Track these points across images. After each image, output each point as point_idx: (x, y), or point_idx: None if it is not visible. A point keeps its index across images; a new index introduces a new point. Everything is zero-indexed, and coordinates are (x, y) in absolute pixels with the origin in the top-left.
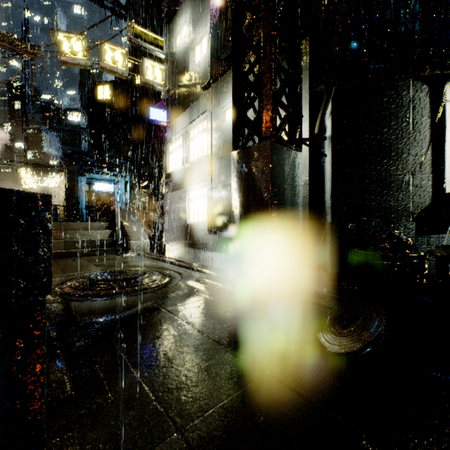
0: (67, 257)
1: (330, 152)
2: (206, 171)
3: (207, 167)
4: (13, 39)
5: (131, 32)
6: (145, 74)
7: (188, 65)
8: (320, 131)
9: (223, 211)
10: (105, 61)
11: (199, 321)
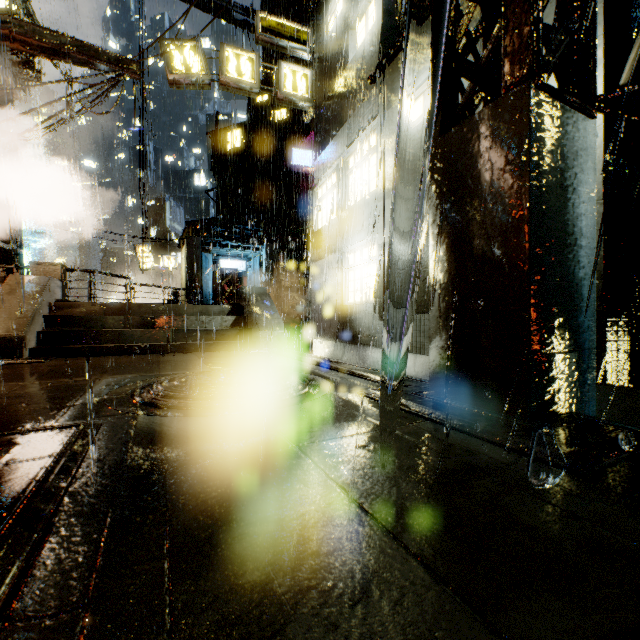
0: (175, 352)
1: None
2: (375, 217)
3: (377, 209)
4: (111, 54)
5: (263, 27)
6: (282, 85)
7: (346, 55)
8: (636, 73)
9: (404, 280)
10: (228, 74)
11: (369, 486)
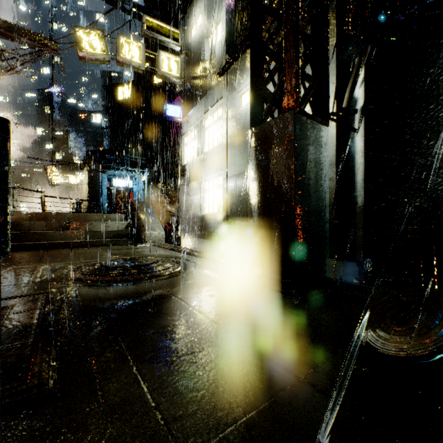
0: (86, 247)
1: (362, 126)
2: (221, 160)
3: (223, 156)
4: (36, 35)
5: (147, 26)
6: (160, 66)
7: (203, 53)
8: (349, 103)
9: (239, 200)
10: (122, 55)
11: (213, 311)
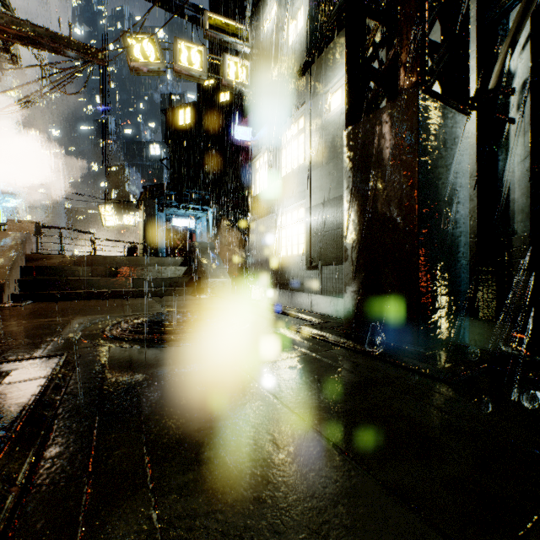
0: (136, 297)
1: (526, 110)
2: (303, 186)
3: (304, 179)
4: (80, 44)
5: (210, 24)
6: (226, 74)
7: (279, 51)
8: (500, 81)
9: (326, 237)
10: (180, 63)
11: (295, 394)
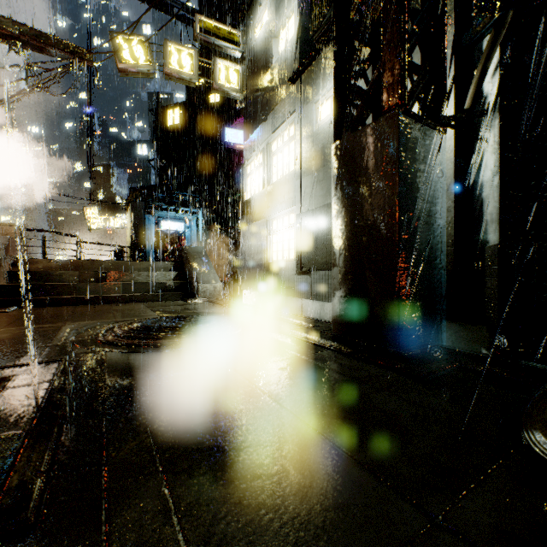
0: (125, 302)
1: (496, 131)
2: (293, 192)
3: (295, 186)
4: (67, 44)
5: (201, 28)
6: (217, 78)
7: (270, 57)
8: (474, 102)
9: (316, 243)
10: (170, 65)
11: (285, 392)
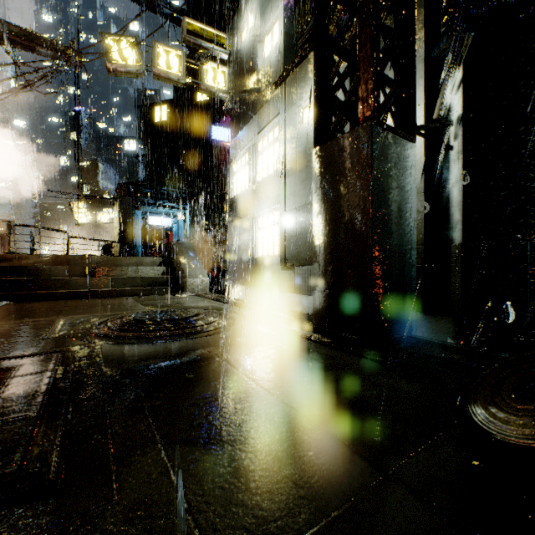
0: (115, 297)
1: (459, 141)
2: (278, 191)
3: (280, 185)
4: (57, 44)
5: (189, 30)
6: (204, 79)
7: (256, 61)
8: (442, 113)
9: (300, 240)
10: (159, 66)
11: (268, 377)
